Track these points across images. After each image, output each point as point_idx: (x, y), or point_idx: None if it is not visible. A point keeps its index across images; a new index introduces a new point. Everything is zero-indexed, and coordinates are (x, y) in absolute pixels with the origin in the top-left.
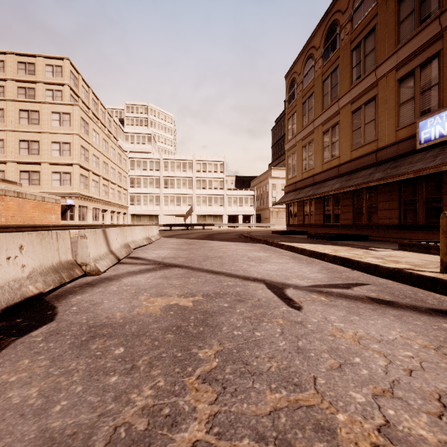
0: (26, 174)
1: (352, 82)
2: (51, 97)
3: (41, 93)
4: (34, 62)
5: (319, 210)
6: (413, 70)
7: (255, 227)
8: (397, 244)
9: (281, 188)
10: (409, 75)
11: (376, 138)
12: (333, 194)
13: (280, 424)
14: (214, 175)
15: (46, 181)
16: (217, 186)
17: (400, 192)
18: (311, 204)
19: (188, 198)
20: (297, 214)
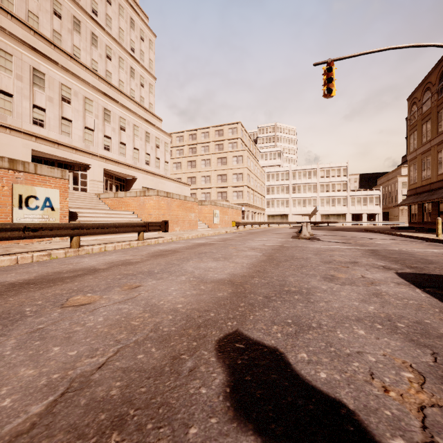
0: (220, 193)
1: None
2: (231, 147)
3: (226, 146)
4: (223, 129)
5: (434, 211)
6: None
7: (381, 225)
8: None
9: None
10: None
11: None
12: None
13: (362, 241)
14: (337, 179)
15: (230, 197)
16: (340, 188)
17: None
18: (429, 206)
19: (312, 200)
20: (417, 214)
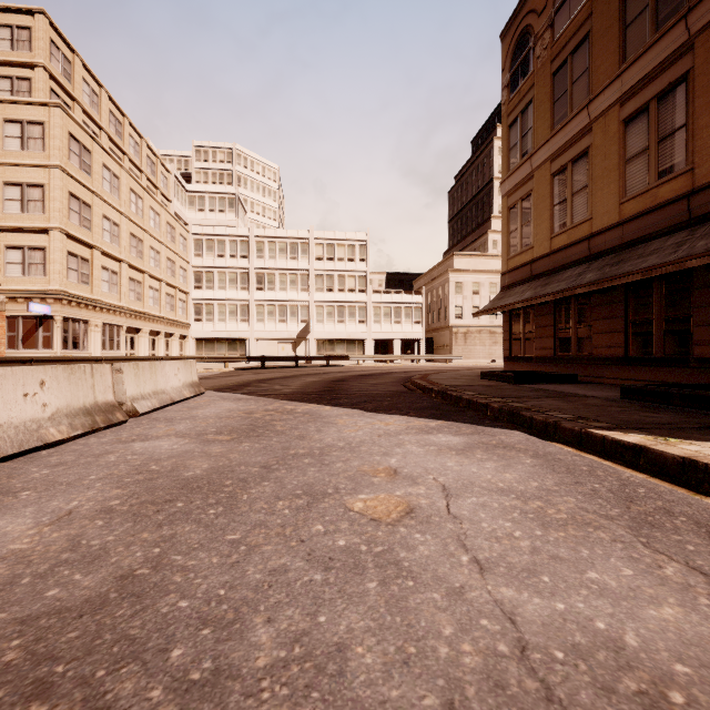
0: None
1: None
2: (8, 92)
3: None
4: None
5: (609, 322)
6: None
7: (424, 362)
8: None
9: (473, 291)
10: None
11: None
12: (663, 276)
13: None
14: (349, 266)
15: None
16: (354, 285)
17: None
18: (581, 309)
19: (300, 307)
20: (535, 334)
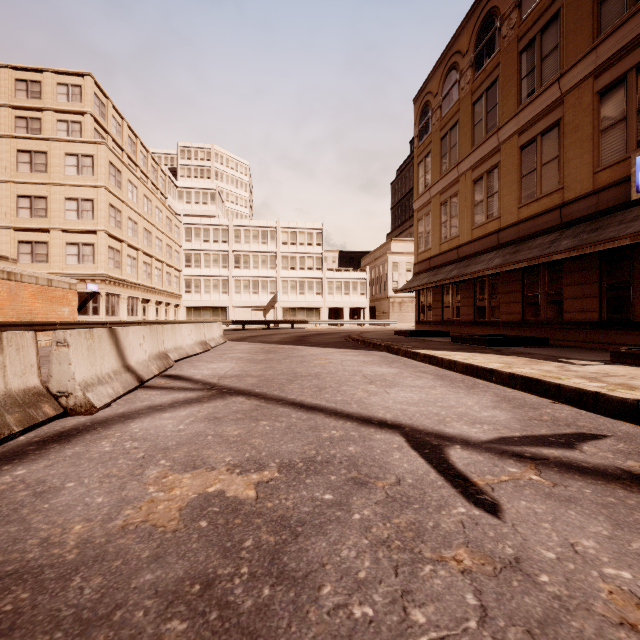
0: (28, 246)
1: (520, 100)
2: (65, 132)
3: (50, 126)
4: (40, 80)
5: (467, 299)
6: (625, 75)
7: (367, 325)
8: (600, 352)
9: (406, 269)
10: (617, 84)
11: (560, 186)
12: (489, 275)
13: None
14: (308, 249)
15: (57, 256)
16: (312, 265)
17: (601, 270)
18: (455, 291)
19: (269, 282)
20: (432, 306)
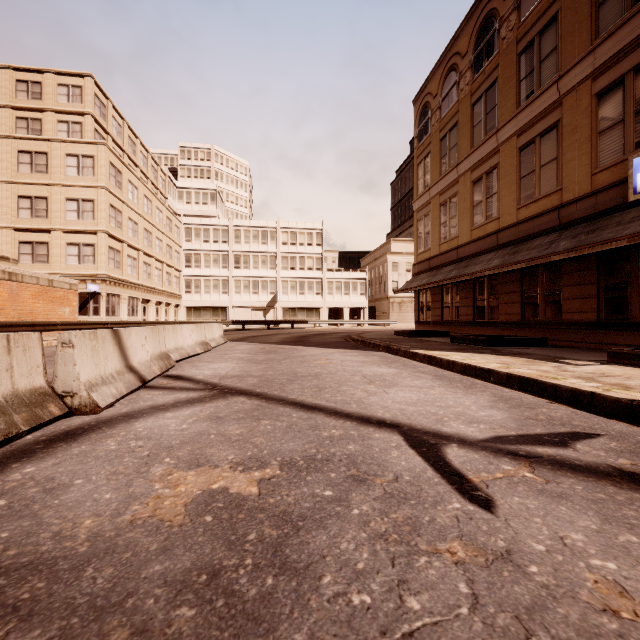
0: (29, 246)
1: (519, 102)
2: (65, 132)
3: (51, 127)
4: (41, 81)
5: (466, 300)
6: (622, 78)
7: (367, 325)
8: (598, 352)
9: (406, 269)
10: (615, 86)
11: (558, 187)
12: (489, 275)
13: None
14: (308, 250)
15: (58, 257)
16: (312, 265)
17: (599, 271)
18: (454, 291)
19: (269, 282)
20: (431, 306)
